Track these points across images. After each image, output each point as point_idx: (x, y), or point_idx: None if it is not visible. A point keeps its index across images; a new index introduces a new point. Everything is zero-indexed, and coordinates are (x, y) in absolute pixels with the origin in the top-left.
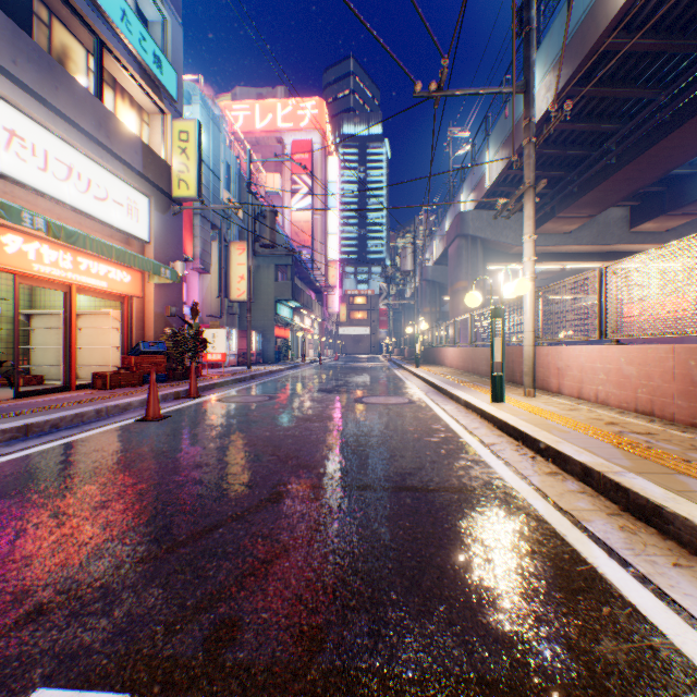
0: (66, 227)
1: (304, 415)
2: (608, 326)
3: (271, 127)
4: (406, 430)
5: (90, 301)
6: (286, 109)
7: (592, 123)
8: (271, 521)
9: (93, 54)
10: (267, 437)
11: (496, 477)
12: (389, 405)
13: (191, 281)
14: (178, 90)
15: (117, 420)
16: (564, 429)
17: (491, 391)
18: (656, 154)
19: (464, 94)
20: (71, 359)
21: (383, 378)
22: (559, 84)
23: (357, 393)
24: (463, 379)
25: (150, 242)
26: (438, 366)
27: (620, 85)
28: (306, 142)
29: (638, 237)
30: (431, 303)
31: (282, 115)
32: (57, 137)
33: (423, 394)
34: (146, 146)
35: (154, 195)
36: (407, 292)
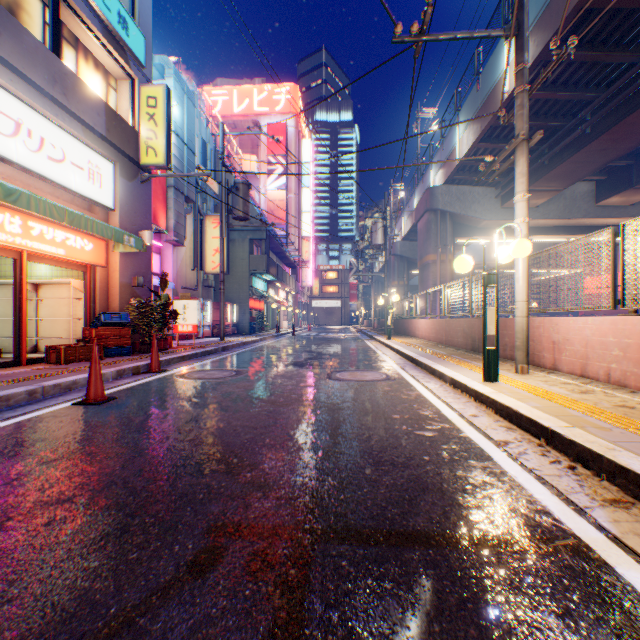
0: (4, 183)
1: (270, 396)
2: (626, 293)
3: (248, 112)
4: (391, 419)
5: (52, 270)
6: (262, 94)
7: (568, 92)
8: (179, 639)
9: (49, 8)
10: (220, 429)
11: (539, 510)
12: (366, 382)
13: (165, 253)
14: (146, 55)
15: (51, 404)
16: (601, 424)
17: (484, 368)
18: (634, 121)
19: (449, 38)
20: (21, 332)
21: (356, 350)
22: (537, 48)
23: (330, 367)
24: (439, 352)
25: (115, 209)
26: (409, 337)
27: (600, 49)
28: (281, 125)
29: (604, 211)
30: (400, 277)
31: (258, 100)
32: (0, 88)
33: (400, 369)
34: (110, 109)
35: (119, 161)
36: (376, 267)
